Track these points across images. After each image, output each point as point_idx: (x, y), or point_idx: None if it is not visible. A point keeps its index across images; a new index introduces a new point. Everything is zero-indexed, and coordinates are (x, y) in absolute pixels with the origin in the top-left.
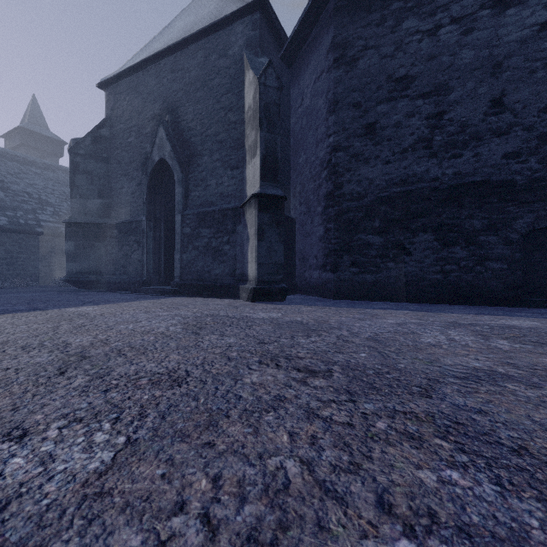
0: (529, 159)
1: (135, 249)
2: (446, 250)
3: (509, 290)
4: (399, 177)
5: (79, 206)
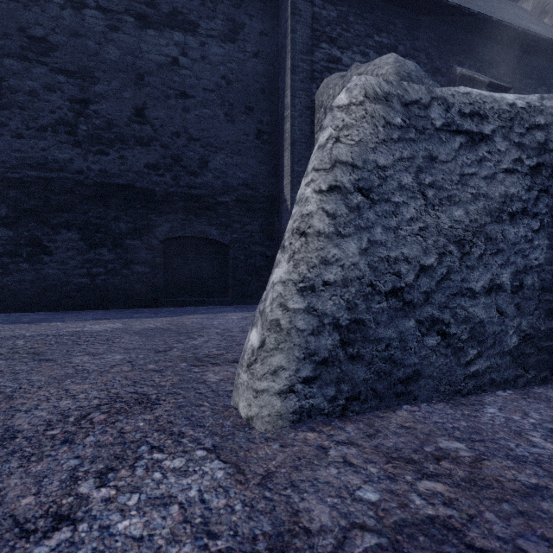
0: (166, 174)
1: None
2: (93, 252)
3: (152, 292)
4: (36, 158)
5: None
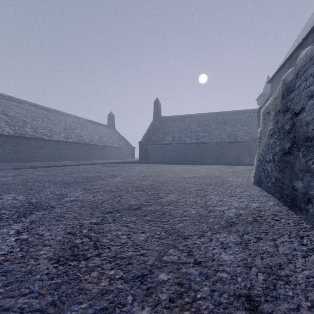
0: None
1: None
2: None
3: None
4: None
5: None
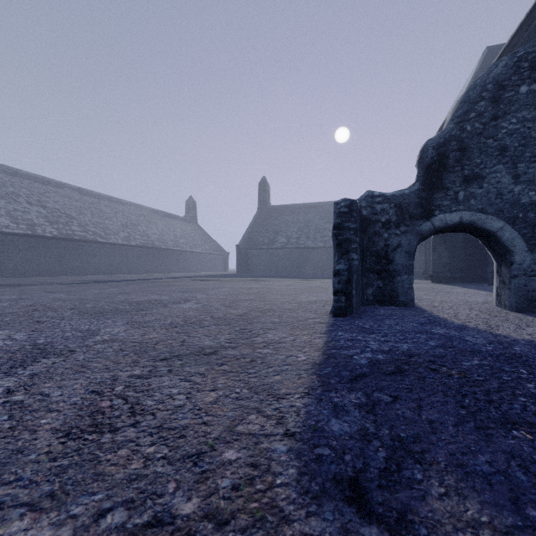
0: None
1: (422, 255)
2: None
3: None
4: None
5: None
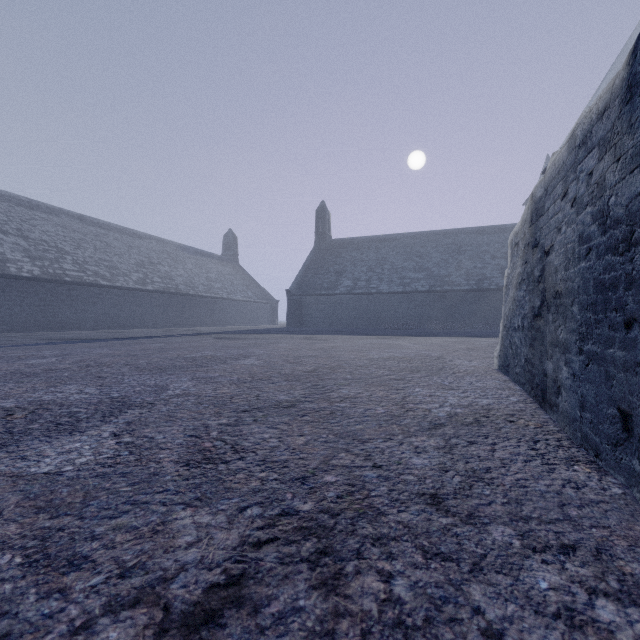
0: None
1: None
2: None
3: None
4: None
5: None
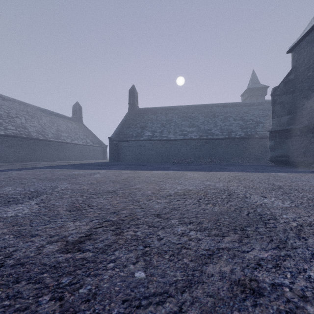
0: None
1: (312, 142)
2: None
3: None
4: None
5: (276, 122)
